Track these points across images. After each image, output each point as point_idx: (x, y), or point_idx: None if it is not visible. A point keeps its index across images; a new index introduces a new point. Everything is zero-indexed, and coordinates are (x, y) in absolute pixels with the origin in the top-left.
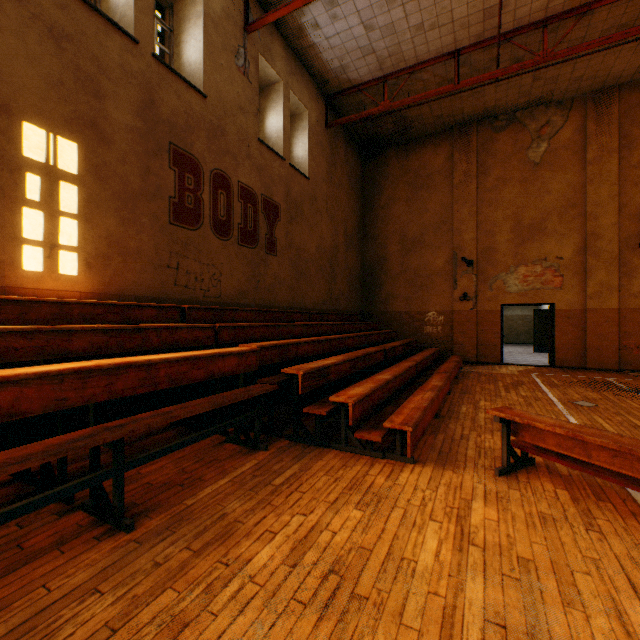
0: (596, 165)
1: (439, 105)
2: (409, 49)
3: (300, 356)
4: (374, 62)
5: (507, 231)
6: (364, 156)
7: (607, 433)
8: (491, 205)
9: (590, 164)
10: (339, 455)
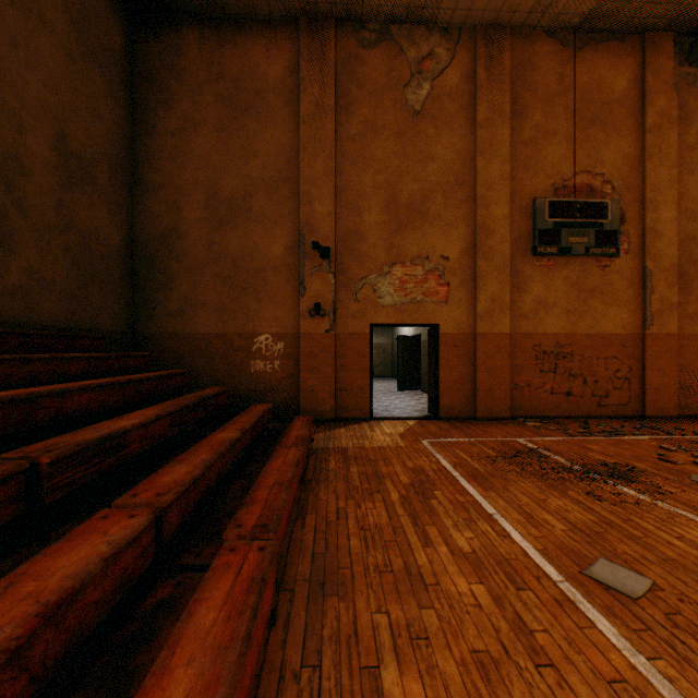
0: (488, 131)
1: None
2: None
3: None
4: None
5: (379, 208)
6: (135, 24)
7: None
8: (357, 163)
9: (481, 127)
10: None
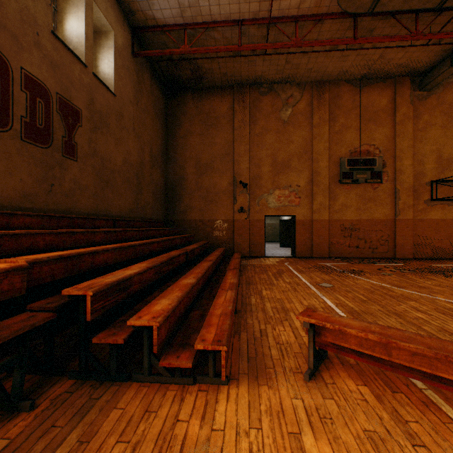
0: (318, 128)
1: (225, 64)
2: (205, 5)
3: (98, 266)
4: (177, 7)
5: (268, 165)
6: (167, 94)
7: (409, 333)
8: (259, 146)
9: (315, 127)
10: (141, 392)
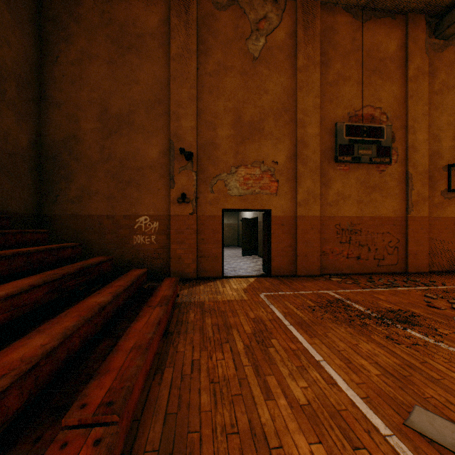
0: (305, 74)
1: None
2: None
3: None
4: None
5: (229, 126)
6: None
7: None
8: (213, 92)
9: (300, 71)
10: None
